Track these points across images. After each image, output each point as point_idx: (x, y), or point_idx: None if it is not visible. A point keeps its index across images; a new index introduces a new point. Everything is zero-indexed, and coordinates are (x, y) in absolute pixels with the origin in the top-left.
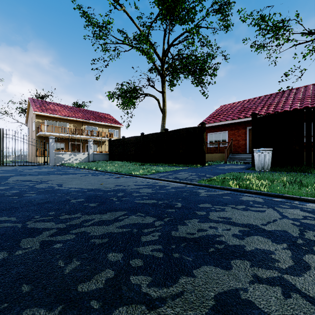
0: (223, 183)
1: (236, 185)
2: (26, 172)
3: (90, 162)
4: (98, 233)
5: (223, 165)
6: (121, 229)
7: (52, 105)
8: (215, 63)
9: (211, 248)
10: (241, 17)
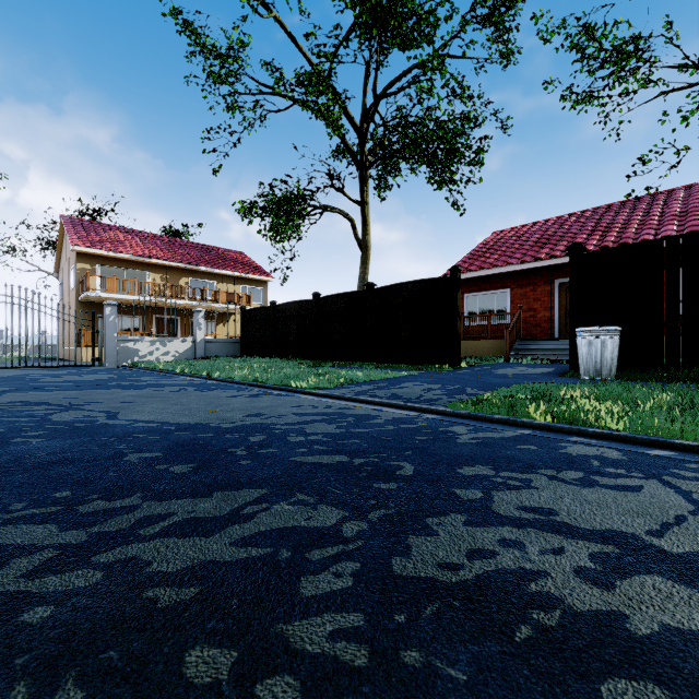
0: (513, 409)
1: (545, 414)
2: (44, 382)
3: (198, 359)
4: (174, 565)
5: (503, 365)
6: (244, 548)
7: (114, 232)
8: (480, 137)
9: (521, 627)
10: (541, 31)
